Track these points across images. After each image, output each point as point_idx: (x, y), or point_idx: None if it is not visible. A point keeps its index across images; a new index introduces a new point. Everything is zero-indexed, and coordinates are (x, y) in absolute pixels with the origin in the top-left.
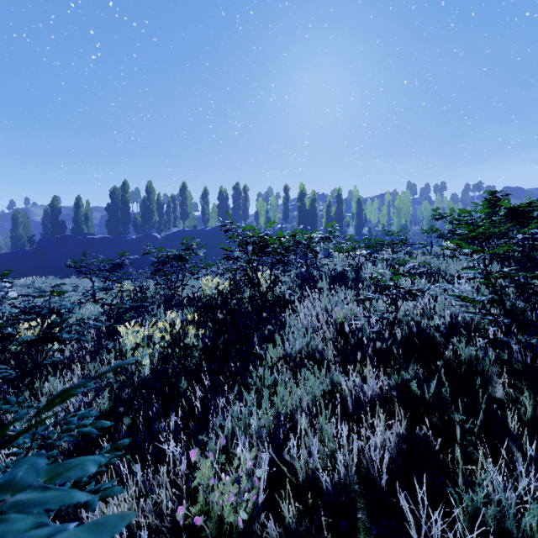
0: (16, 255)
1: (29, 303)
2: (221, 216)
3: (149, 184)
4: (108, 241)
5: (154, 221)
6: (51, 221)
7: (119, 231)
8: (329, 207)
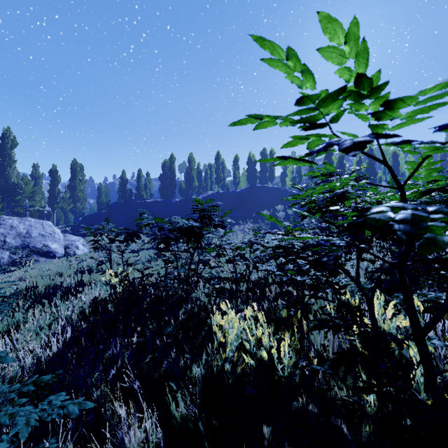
0: (95, 217)
1: (77, 264)
2: (250, 179)
3: (190, 155)
4: (157, 204)
5: (194, 186)
6: (121, 190)
7: (168, 195)
8: (360, 163)
